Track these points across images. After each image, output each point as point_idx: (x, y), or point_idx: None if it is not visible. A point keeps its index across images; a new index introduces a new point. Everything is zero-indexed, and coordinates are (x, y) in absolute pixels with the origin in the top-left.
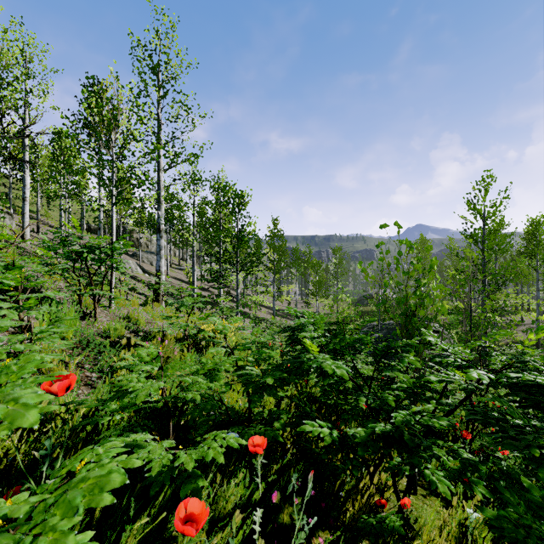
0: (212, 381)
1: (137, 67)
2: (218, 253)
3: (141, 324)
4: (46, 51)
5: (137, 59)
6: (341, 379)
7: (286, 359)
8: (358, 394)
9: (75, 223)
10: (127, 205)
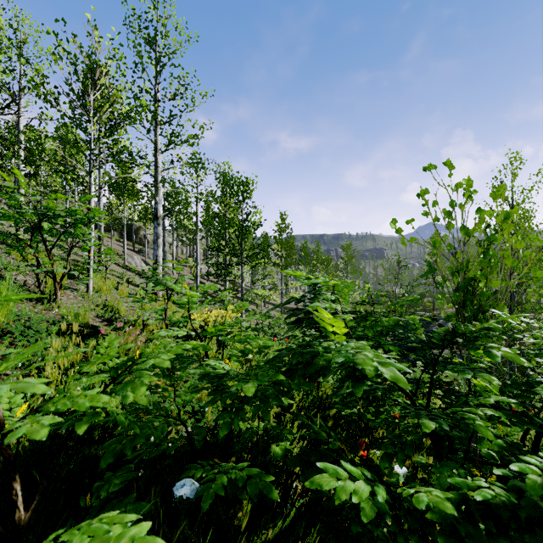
0: (125, 388)
1: (132, 41)
2: (221, 244)
3: (121, 313)
4: (41, 32)
5: (131, 31)
6: (377, 384)
7: (285, 349)
8: (416, 413)
9: (19, 176)
10: (131, 199)
